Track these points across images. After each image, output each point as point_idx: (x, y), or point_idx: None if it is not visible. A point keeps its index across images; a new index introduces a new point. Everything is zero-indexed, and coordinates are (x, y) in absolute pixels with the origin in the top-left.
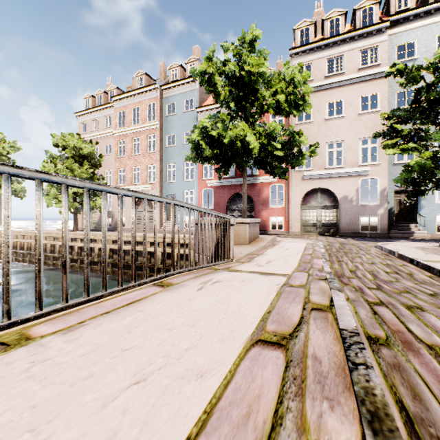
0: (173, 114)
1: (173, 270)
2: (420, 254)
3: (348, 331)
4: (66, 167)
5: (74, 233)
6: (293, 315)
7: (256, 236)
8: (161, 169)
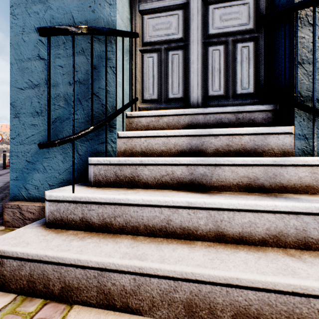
0: None
1: None
2: None
3: None
4: None
5: None
6: None
7: None
8: None
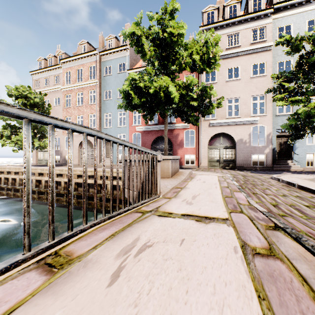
0: (109, 74)
1: (85, 223)
2: None
3: None
4: None
5: None
6: None
7: (177, 170)
8: (99, 117)
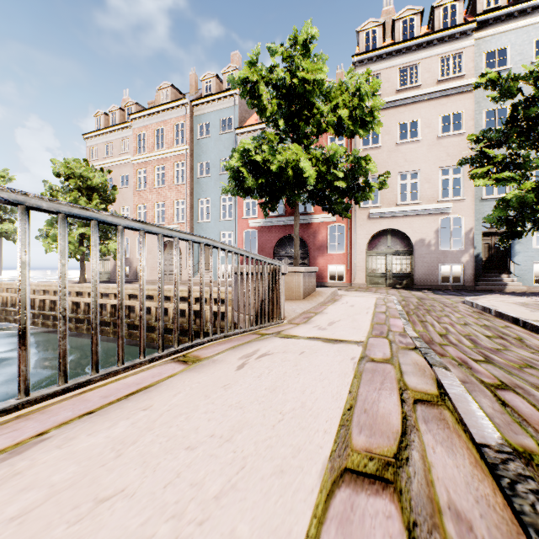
0: (207, 136)
1: (203, 337)
2: (524, 312)
3: (493, 448)
4: (70, 202)
5: (80, 285)
6: (390, 415)
7: (312, 289)
8: (191, 205)
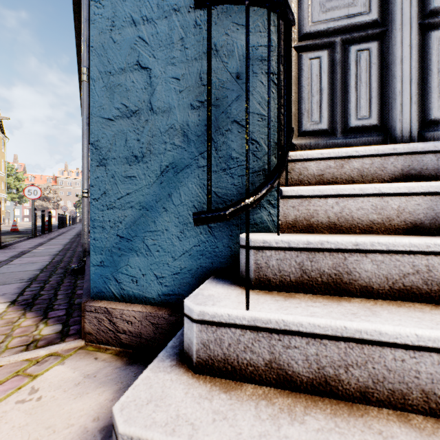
0: None
1: None
2: None
3: None
4: None
5: None
6: None
7: None
8: None
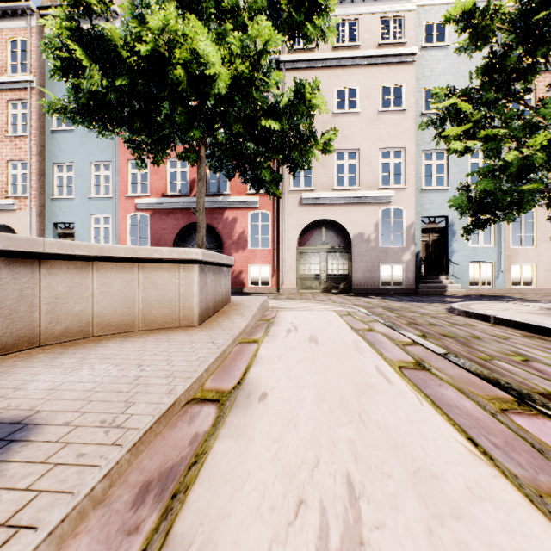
0: None
1: None
2: None
3: None
4: None
5: None
6: None
7: (224, 300)
8: (40, 171)
